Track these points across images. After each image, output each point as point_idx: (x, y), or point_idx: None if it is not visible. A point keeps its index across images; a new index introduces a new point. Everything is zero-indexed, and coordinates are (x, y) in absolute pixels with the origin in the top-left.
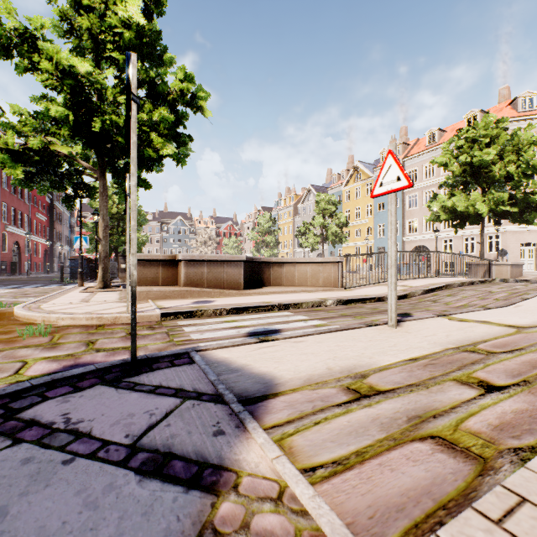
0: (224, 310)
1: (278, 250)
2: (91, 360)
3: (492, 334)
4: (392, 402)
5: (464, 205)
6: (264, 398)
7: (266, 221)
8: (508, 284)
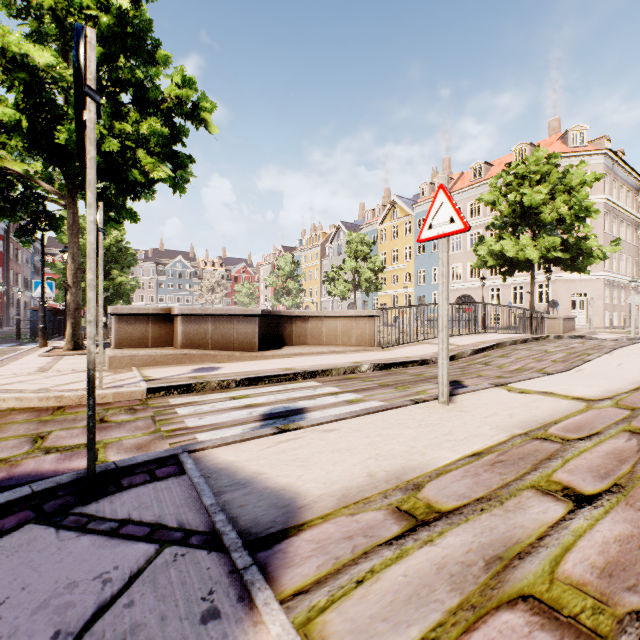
0: (233, 382)
1: (301, 299)
2: (33, 468)
3: (560, 411)
4: (460, 532)
5: (513, 250)
6: (283, 537)
7: (287, 263)
8: (564, 341)
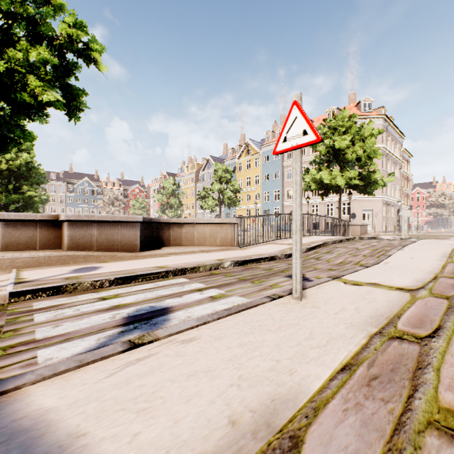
0: (106, 281)
1: (181, 211)
2: None
3: (395, 303)
4: None
5: (328, 179)
6: None
7: (170, 185)
8: (366, 241)
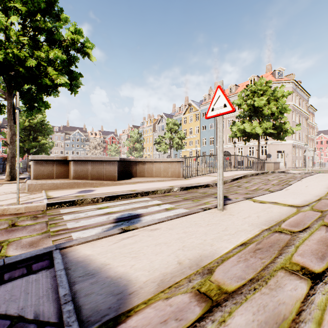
0: (100, 198)
1: (143, 153)
2: None
3: (284, 213)
4: (243, 311)
5: (250, 129)
6: (114, 324)
7: (135, 134)
8: (276, 174)
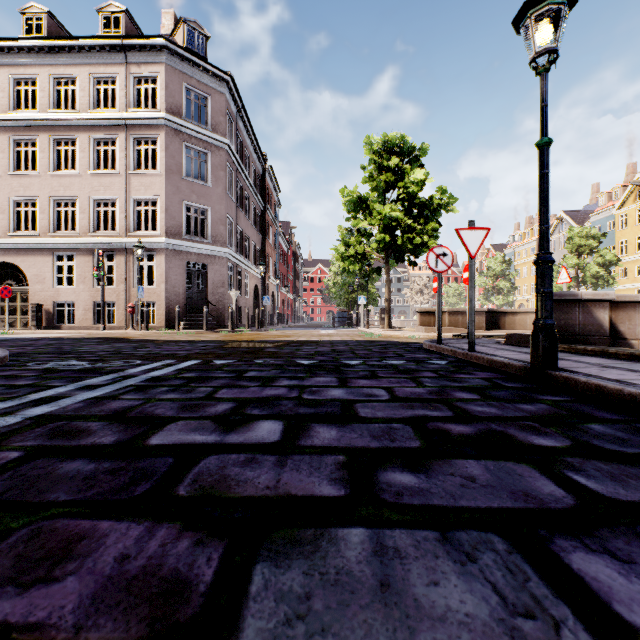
0: (480, 336)
1: (513, 297)
2: None
3: None
4: None
5: None
6: None
7: (497, 263)
8: None
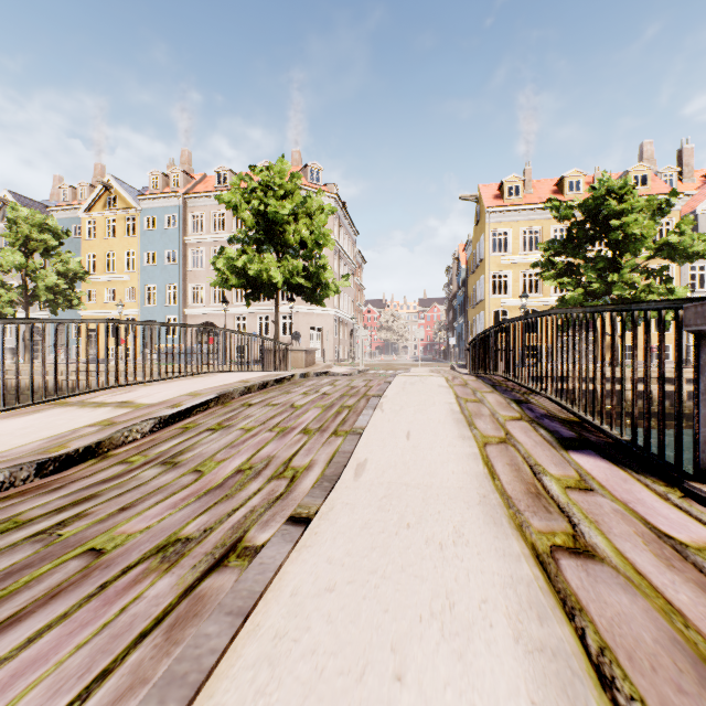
0: None
1: None
2: None
3: None
4: None
5: (258, 269)
6: None
7: None
8: (313, 382)
